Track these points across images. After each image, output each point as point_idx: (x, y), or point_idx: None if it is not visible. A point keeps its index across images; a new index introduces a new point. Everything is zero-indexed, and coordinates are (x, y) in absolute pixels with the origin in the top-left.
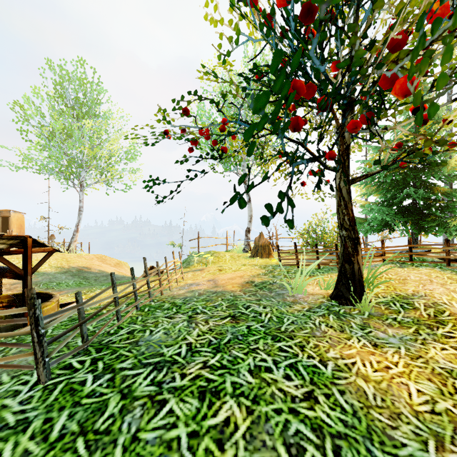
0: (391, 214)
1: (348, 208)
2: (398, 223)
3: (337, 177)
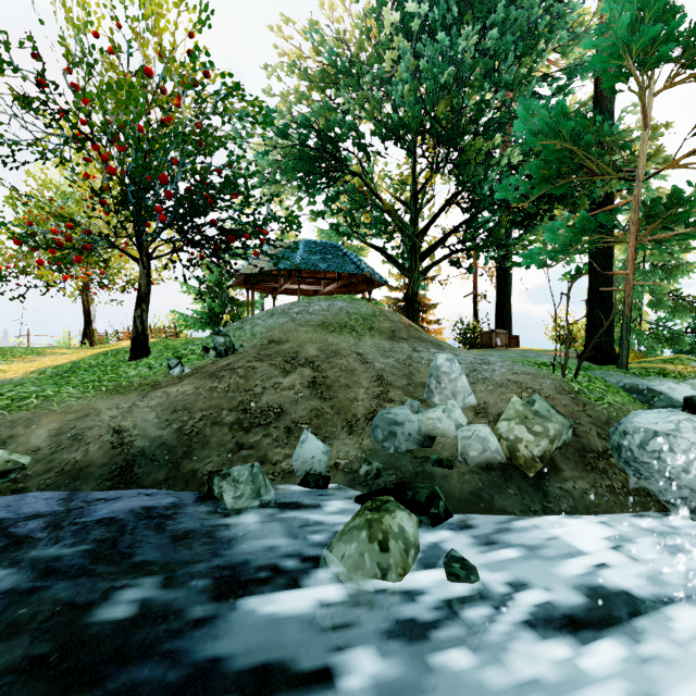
0: (203, 318)
1: (86, 307)
2: (202, 323)
3: (82, 294)
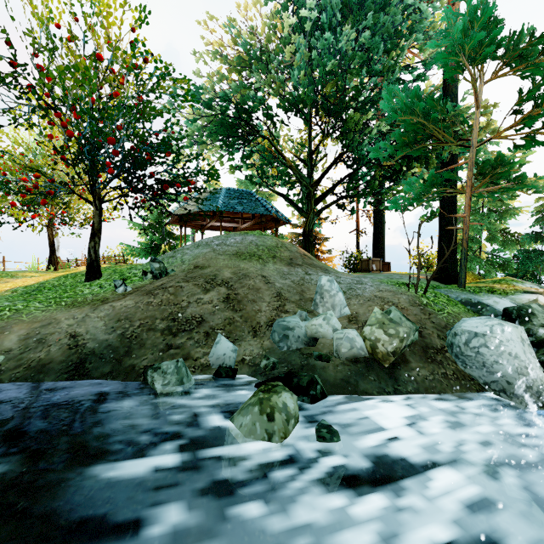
0: (146, 248)
1: (51, 239)
2: (145, 252)
3: (47, 229)
